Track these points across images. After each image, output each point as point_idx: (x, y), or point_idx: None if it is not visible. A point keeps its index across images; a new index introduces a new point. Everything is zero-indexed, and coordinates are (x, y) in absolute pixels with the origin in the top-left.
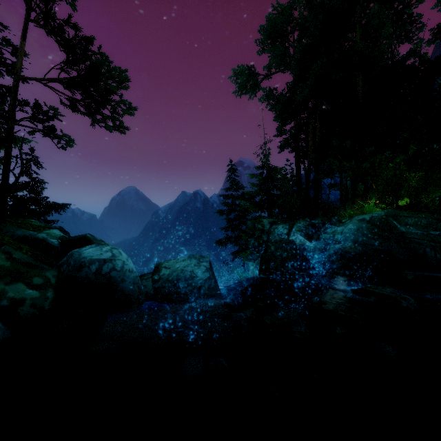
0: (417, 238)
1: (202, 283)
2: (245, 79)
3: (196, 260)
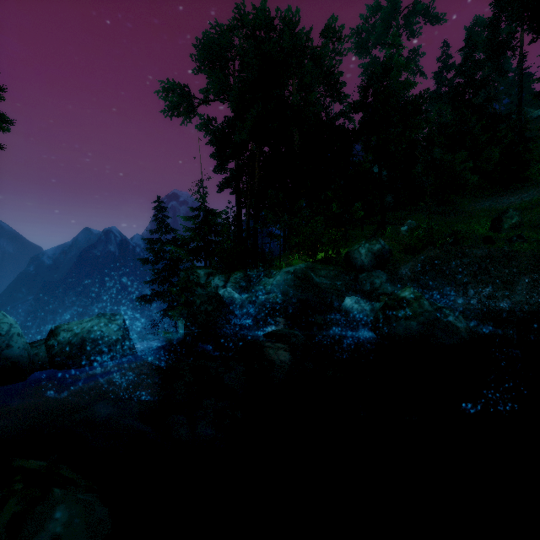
0: (327, 288)
1: (114, 342)
2: (178, 99)
3: (107, 319)
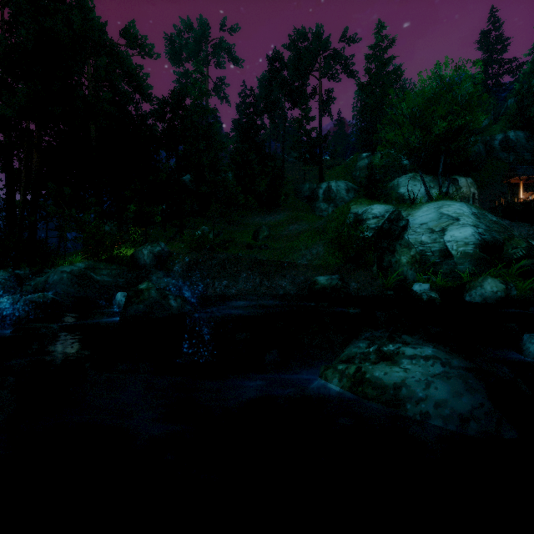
0: (109, 285)
1: None
2: None
3: None
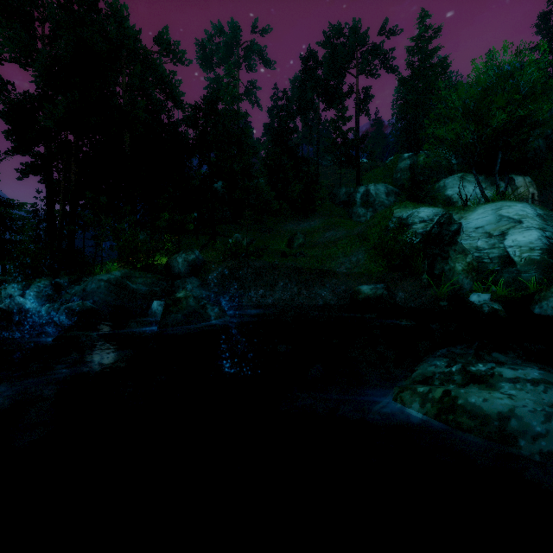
0: (145, 294)
1: None
2: None
3: None
